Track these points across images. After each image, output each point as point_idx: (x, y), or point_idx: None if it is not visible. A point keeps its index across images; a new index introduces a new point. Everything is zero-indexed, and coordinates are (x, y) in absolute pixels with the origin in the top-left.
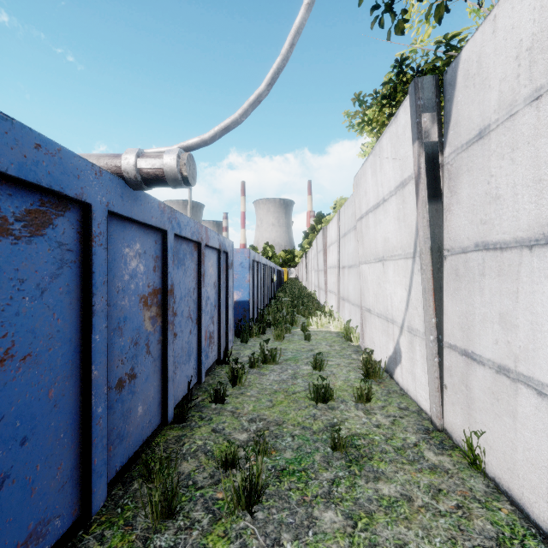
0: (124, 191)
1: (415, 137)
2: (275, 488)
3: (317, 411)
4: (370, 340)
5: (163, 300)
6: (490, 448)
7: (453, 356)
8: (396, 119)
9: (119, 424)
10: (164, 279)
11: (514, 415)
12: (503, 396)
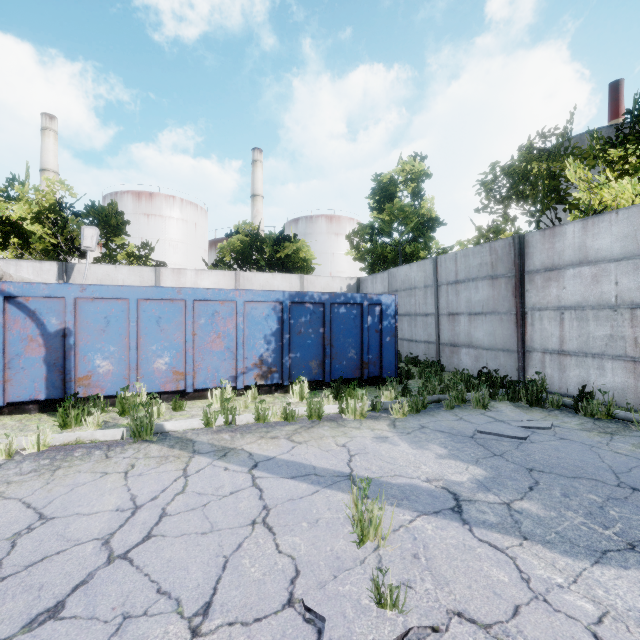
0: None
1: (62, 279)
2: None
3: None
4: None
5: None
6: None
7: None
8: (41, 263)
9: None
10: None
11: None
12: None
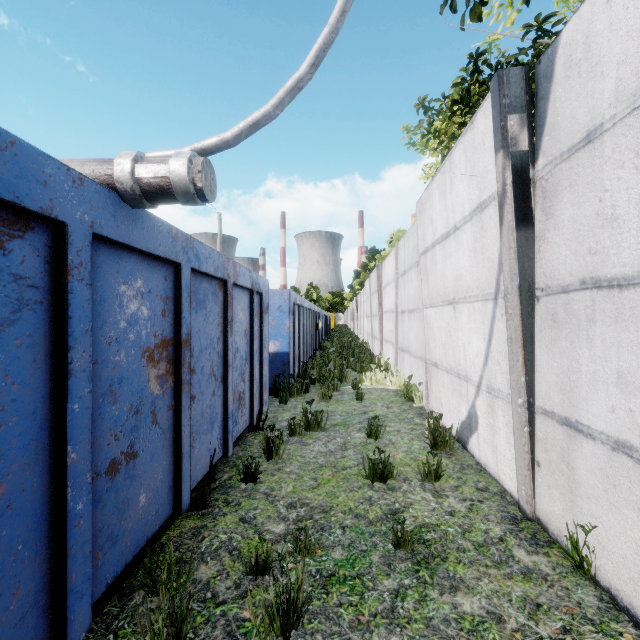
0: (118, 208)
1: (499, 145)
2: (320, 603)
3: (373, 493)
4: (436, 401)
5: (175, 353)
6: (603, 548)
7: (549, 425)
8: (472, 125)
9: (111, 521)
10: (177, 326)
11: (639, 508)
12: (623, 481)
